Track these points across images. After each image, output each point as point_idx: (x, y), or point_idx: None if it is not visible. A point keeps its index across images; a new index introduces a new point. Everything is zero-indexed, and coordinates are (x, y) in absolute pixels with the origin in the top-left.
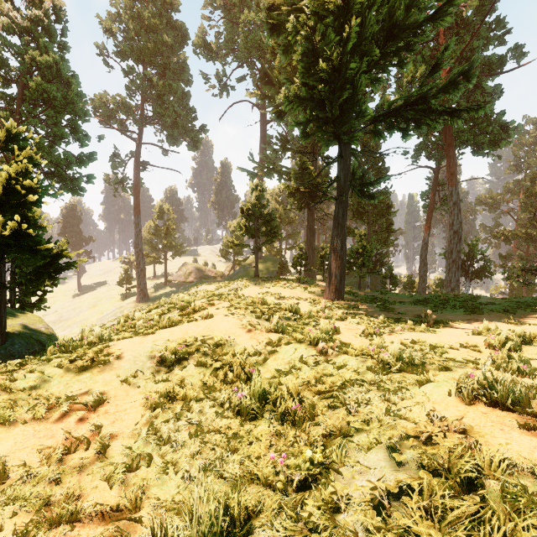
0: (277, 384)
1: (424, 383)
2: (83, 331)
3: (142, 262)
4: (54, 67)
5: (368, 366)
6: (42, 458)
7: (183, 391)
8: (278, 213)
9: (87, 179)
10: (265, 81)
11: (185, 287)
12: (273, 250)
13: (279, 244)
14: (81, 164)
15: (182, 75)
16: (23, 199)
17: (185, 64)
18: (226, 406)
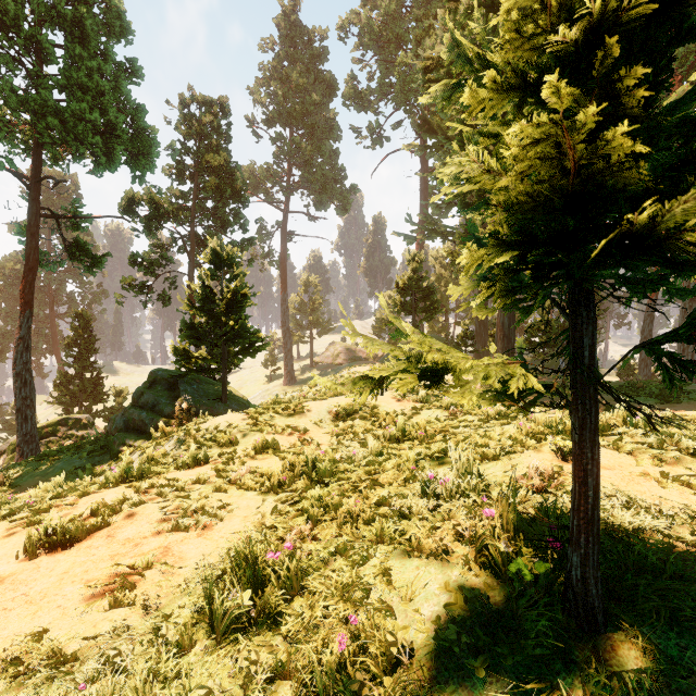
0: (413, 426)
1: (506, 425)
2: (277, 396)
3: (289, 341)
4: (225, 166)
5: (479, 419)
6: (291, 445)
7: (353, 430)
8: (444, 280)
9: (248, 264)
10: (425, 129)
11: (334, 369)
12: (436, 326)
13: (445, 318)
14: (243, 250)
15: (331, 134)
16: (244, 303)
17: (335, 121)
18: (381, 438)
